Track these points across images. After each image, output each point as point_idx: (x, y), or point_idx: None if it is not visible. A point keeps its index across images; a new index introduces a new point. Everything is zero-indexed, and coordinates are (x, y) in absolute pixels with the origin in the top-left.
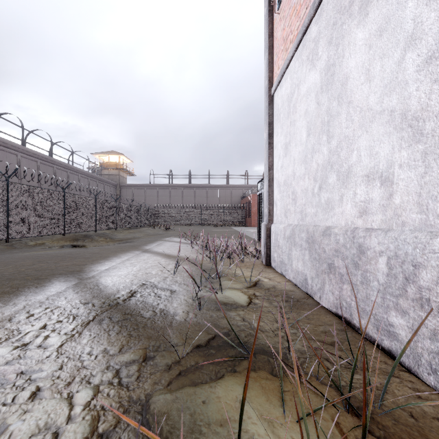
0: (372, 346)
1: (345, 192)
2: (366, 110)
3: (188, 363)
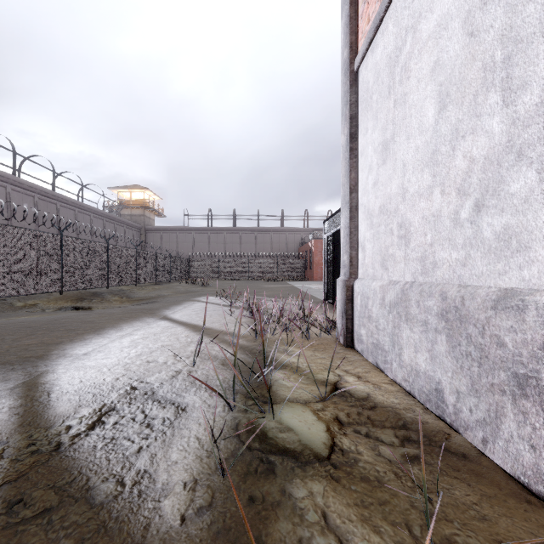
0: None
1: None
2: None
3: None
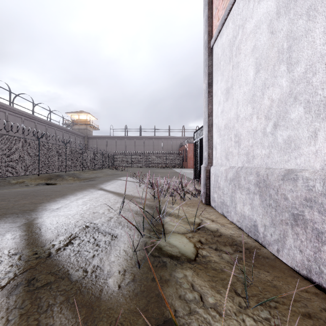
0: None
1: (322, 126)
2: None
3: None
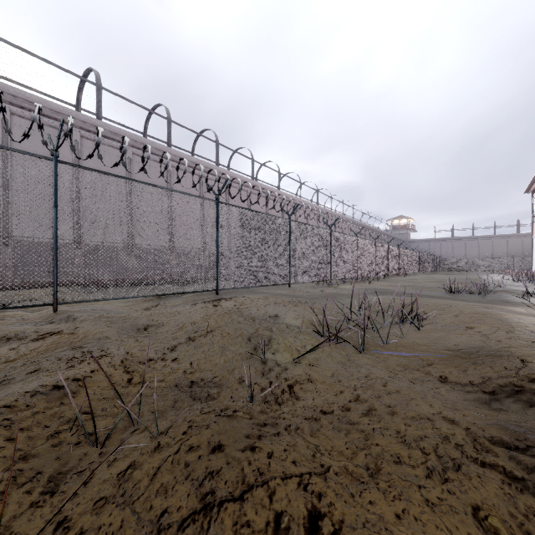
0: None
1: None
2: None
3: None
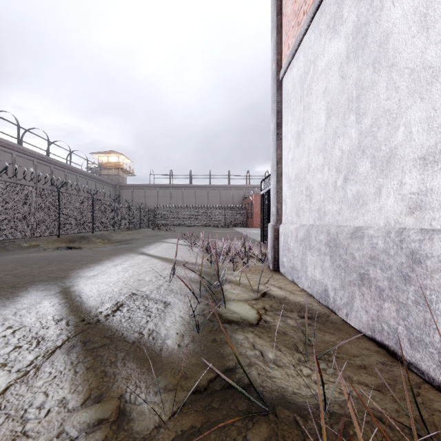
0: (437, 394)
1: (385, 182)
2: (421, 70)
3: (179, 426)
